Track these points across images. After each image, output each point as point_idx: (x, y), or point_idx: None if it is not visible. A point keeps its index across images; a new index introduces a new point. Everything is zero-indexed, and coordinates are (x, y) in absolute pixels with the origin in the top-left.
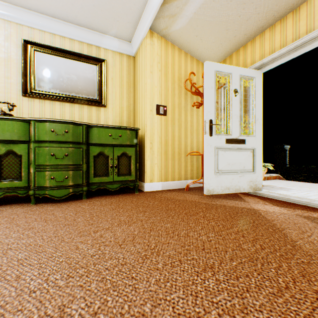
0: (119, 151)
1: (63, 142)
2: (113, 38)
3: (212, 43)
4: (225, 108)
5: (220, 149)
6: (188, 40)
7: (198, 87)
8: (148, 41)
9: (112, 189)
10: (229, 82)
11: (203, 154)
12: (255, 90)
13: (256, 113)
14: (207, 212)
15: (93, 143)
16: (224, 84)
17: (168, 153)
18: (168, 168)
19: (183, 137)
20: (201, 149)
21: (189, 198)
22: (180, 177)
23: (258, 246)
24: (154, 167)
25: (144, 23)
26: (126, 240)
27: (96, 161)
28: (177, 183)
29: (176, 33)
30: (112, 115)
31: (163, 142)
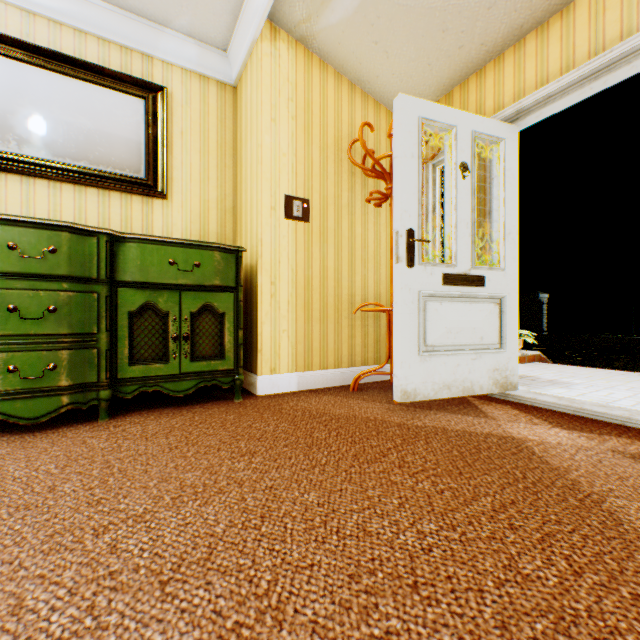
0: (196, 301)
1: (44, 276)
2: (184, 38)
3: (411, 62)
4: (437, 210)
5: (430, 298)
6: (356, 52)
7: (379, 157)
8: (267, 48)
9: (176, 392)
10: (449, 146)
11: (392, 310)
12: (505, 168)
13: (506, 219)
14: (407, 450)
15: (128, 282)
16: (436, 153)
17: (312, 307)
18: (312, 340)
19: (345, 272)
20: (385, 298)
21: (361, 413)
22: (339, 361)
23: (563, 562)
24: (280, 339)
25: (257, 1)
26: (187, 563)
27: (136, 325)
28: (332, 375)
29: (331, 32)
30: (182, 217)
31: (301, 281)
